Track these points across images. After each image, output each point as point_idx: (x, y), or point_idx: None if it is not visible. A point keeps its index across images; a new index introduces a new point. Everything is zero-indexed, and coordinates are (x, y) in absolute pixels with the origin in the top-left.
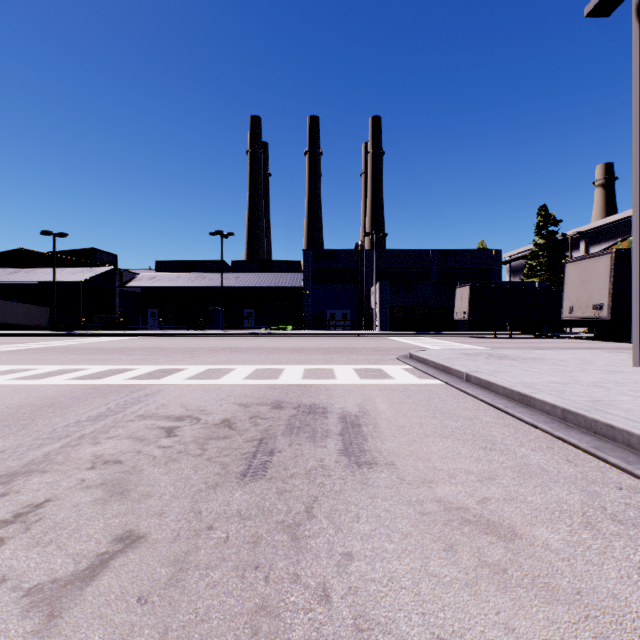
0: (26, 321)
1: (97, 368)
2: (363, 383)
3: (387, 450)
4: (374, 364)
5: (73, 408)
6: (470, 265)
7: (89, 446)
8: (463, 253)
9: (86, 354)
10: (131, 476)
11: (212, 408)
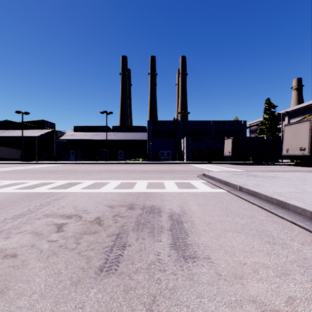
0: (9, 156)
1: (34, 182)
2: (181, 191)
3: (203, 244)
4: (185, 179)
5: (7, 209)
6: (231, 128)
7: (1, 240)
8: (227, 122)
9: (33, 174)
10: (17, 271)
11: (91, 209)
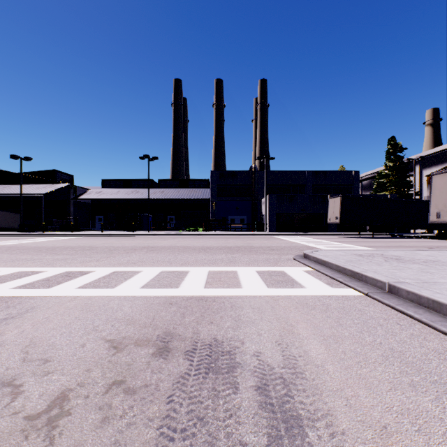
0: (2, 224)
1: (5, 271)
2: (272, 294)
3: None
4: (275, 265)
5: None
6: (336, 182)
7: None
8: (330, 173)
9: (18, 253)
10: None
11: (65, 354)
